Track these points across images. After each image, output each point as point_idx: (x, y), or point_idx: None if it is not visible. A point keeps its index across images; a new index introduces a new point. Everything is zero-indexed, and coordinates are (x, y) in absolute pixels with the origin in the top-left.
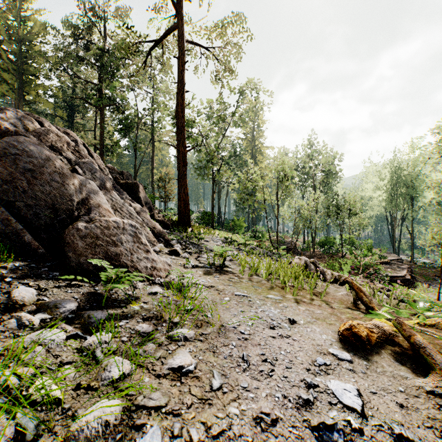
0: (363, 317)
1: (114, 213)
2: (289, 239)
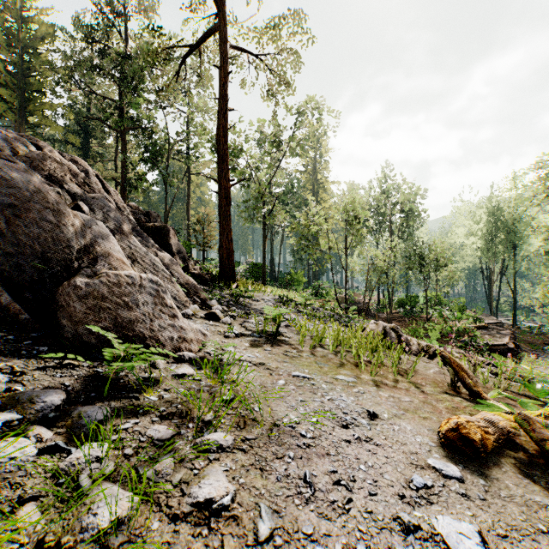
0: (467, 406)
1: (132, 264)
2: (359, 298)
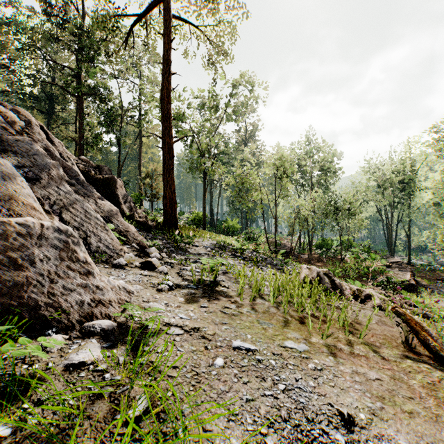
0: (440, 378)
1: (49, 210)
2: (284, 241)
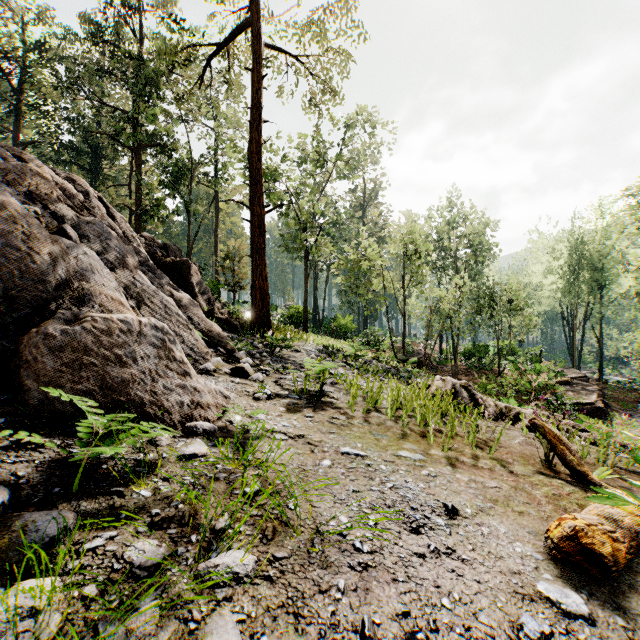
0: (571, 492)
1: (134, 306)
2: (418, 348)
